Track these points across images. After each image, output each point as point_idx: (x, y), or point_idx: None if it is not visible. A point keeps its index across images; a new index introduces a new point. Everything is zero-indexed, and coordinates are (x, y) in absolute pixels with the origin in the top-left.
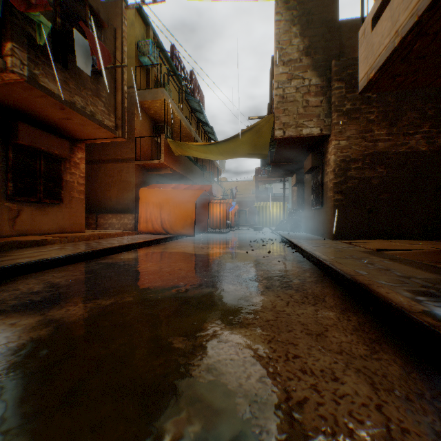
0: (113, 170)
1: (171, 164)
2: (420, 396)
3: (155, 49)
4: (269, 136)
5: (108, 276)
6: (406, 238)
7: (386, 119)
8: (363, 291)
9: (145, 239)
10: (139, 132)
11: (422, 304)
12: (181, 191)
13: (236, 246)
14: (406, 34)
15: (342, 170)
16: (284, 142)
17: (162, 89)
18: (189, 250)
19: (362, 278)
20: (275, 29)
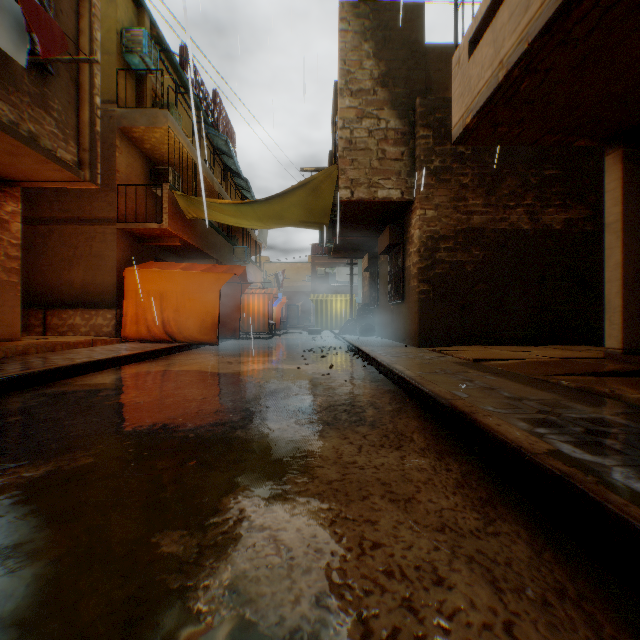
0: (77, 236)
1: (180, 231)
2: (563, 594)
3: (153, 46)
4: (331, 198)
5: (54, 419)
6: (508, 343)
7: (484, 185)
8: (465, 422)
9: (134, 350)
10: (125, 177)
11: (545, 440)
12: (196, 275)
13: (283, 358)
14: (513, 67)
15: (429, 251)
16: (353, 207)
17: (165, 112)
18: (208, 367)
19: (463, 404)
20: (339, 42)
